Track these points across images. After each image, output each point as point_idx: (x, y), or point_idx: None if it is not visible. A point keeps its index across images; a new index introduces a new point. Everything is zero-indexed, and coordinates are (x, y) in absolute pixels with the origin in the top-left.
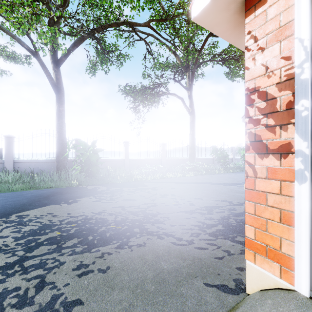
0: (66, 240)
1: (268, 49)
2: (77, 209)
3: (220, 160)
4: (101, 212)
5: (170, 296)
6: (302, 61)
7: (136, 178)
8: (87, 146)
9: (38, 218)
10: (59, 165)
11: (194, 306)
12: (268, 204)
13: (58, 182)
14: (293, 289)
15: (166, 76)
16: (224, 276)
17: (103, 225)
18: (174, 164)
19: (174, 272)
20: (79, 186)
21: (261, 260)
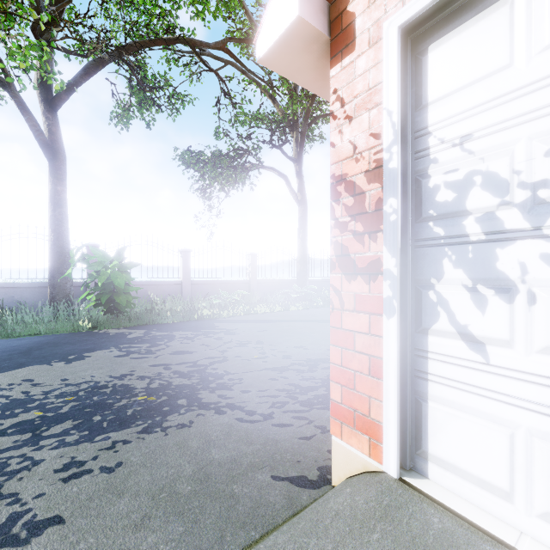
0: (51, 425)
1: (357, 120)
2: (81, 372)
3: None
4: (125, 375)
5: (214, 499)
6: (390, 143)
7: (201, 315)
8: (109, 258)
9: (2, 390)
10: (55, 293)
11: (248, 510)
12: (357, 349)
13: (52, 324)
14: (382, 471)
15: (256, 137)
16: (306, 463)
17: (124, 397)
18: (271, 289)
19: (228, 464)
20: (92, 331)
21: (349, 432)
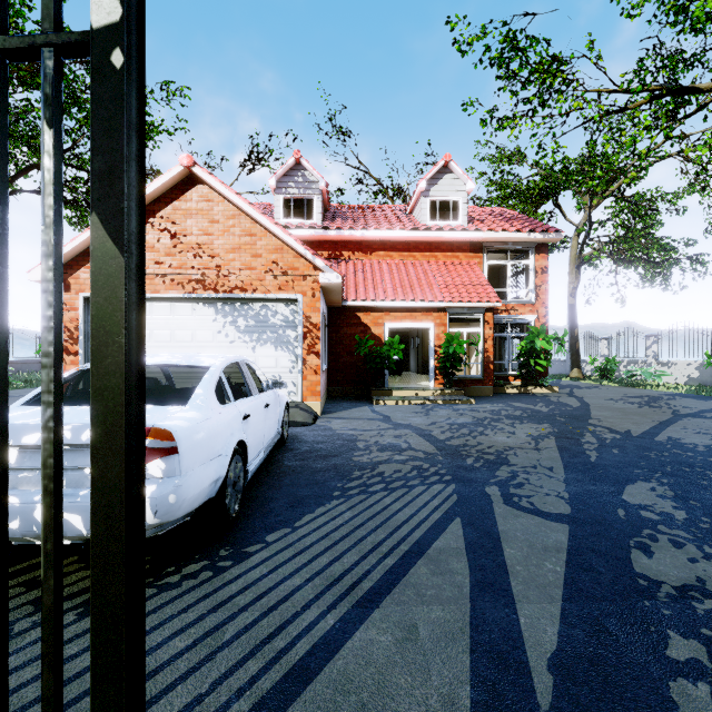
0: None
1: (71, 312)
2: None
3: None
4: None
5: None
6: (82, 323)
7: None
8: None
9: None
10: None
11: None
12: None
13: None
14: None
15: None
16: None
17: None
18: None
19: None
20: None
21: None
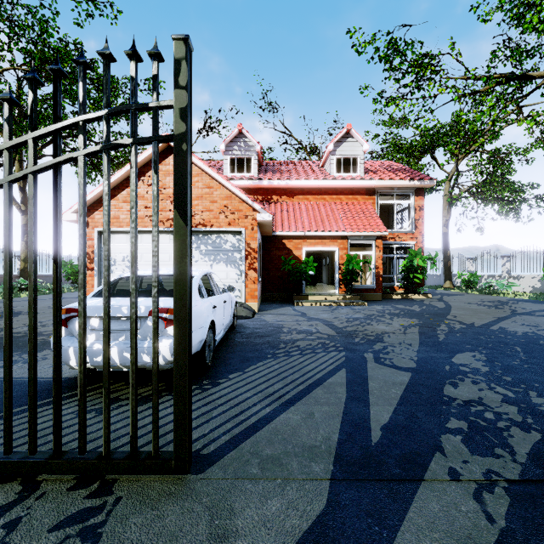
0: None
1: (89, 241)
2: None
3: (71, 276)
4: None
5: None
6: (96, 249)
7: None
8: None
9: None
10: None
11: None
12: (89, 284)
13: None
14: None
15: None
16: None
17: None
18: None
19: None
20: None
21: None
